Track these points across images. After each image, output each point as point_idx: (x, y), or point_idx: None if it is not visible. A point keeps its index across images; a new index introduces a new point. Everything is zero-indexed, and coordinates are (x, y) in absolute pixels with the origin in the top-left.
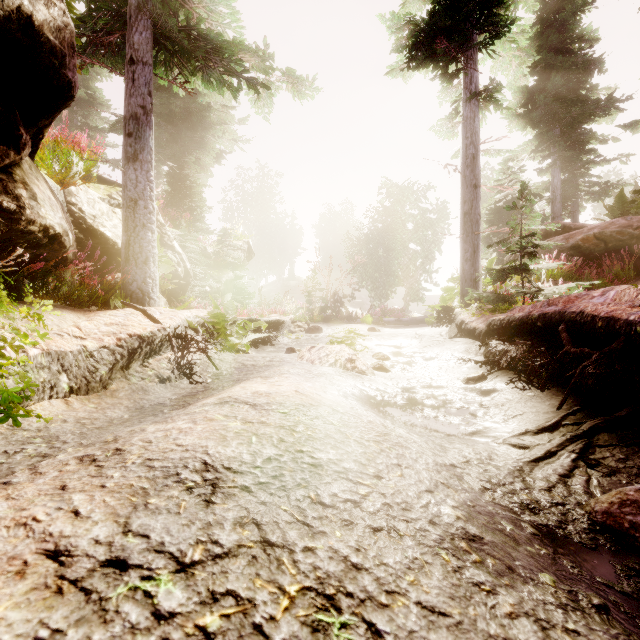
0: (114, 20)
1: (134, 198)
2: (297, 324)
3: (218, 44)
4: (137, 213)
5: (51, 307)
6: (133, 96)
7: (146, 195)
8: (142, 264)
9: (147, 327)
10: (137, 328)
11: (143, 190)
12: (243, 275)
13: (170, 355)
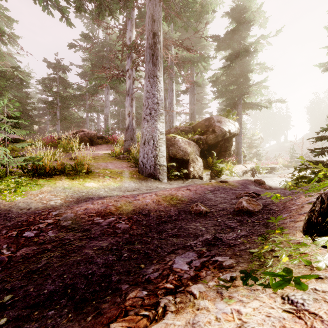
0: (233, 105)
1: (238, 142)
2: (282, 168)
3: (256, 104)
4: (239, 145)
5: (235, 166)
6: (238, 122)
7: (240, 141)
8: (240, 155)
9: (245, 168)
10: (244, 169)
11: (240, 140)
12: (259, 149)
13: (249, 174)
